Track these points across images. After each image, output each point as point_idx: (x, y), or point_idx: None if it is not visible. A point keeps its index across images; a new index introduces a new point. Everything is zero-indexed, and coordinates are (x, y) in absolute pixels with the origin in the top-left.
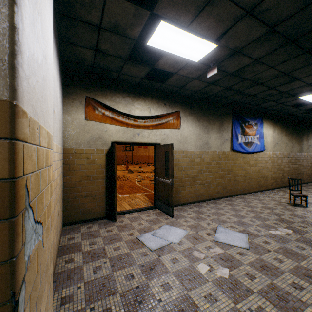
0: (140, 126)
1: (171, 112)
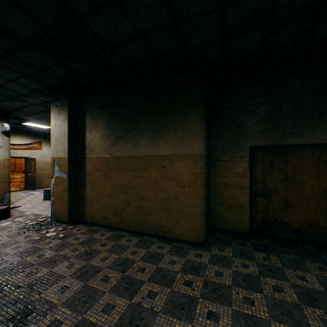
0: (16, 149)
1: (36, 142)
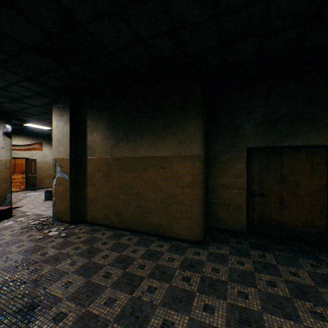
0: (17, 149)
1: (37, 143)
